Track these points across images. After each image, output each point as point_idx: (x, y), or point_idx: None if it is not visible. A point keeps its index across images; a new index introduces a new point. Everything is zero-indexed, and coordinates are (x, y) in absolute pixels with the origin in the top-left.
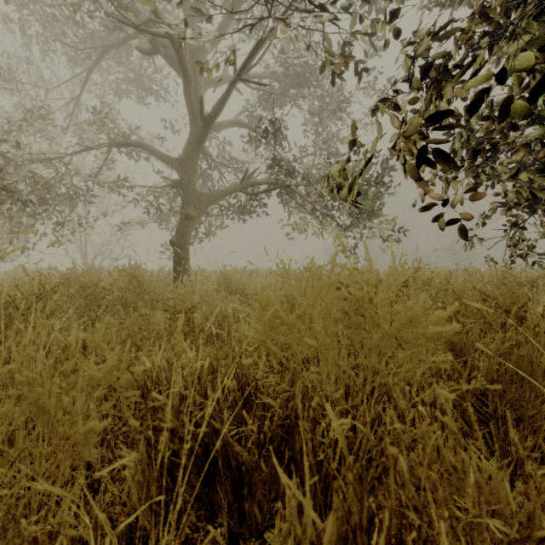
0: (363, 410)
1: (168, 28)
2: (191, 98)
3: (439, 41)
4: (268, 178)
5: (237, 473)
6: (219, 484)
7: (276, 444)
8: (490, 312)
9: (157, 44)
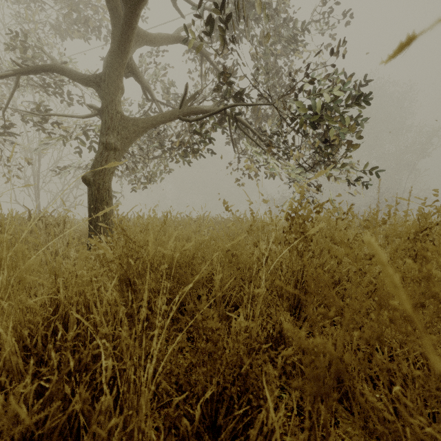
0: None
1: None
2: None
3: None
4: (215, 104)
5: None
6: None
7: None
8: None
9: None
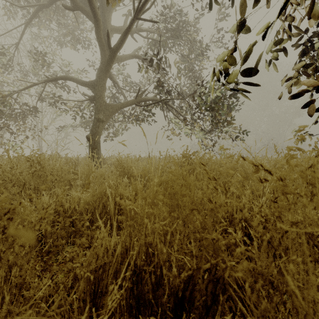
0: None
1: None
2: (100, 36)
3: None
4: (155, 94)
5: None
6: None
7: None
8: None
9: None
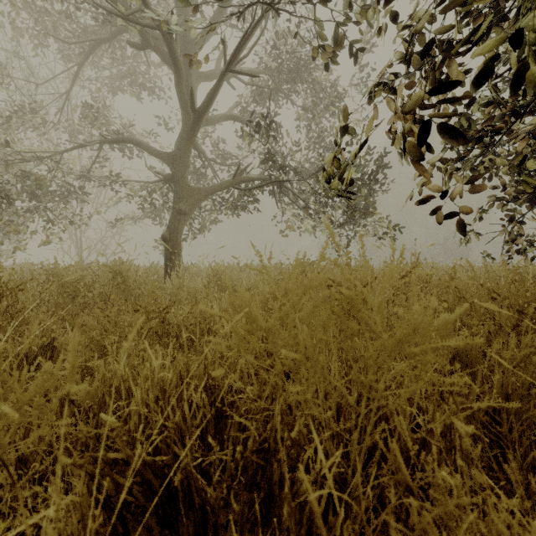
0: (356, 434)
1: (154, 15)
2: (182, 91)
3: (441, 13)
4: (261, 173)
5: (202, 514)
6: (181, 525)
7: (251, 475)
8: (502, 313)
9: (147, 36)
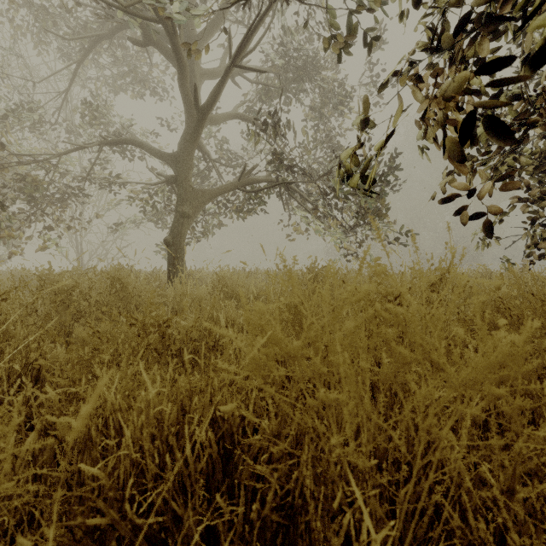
0: (405, 489)
1: (156, 3)
2: (186, 88)
3: None
4: (268, 174)
5: None
6: None
7: (272, 541)
8: None
9: (149, 30)
